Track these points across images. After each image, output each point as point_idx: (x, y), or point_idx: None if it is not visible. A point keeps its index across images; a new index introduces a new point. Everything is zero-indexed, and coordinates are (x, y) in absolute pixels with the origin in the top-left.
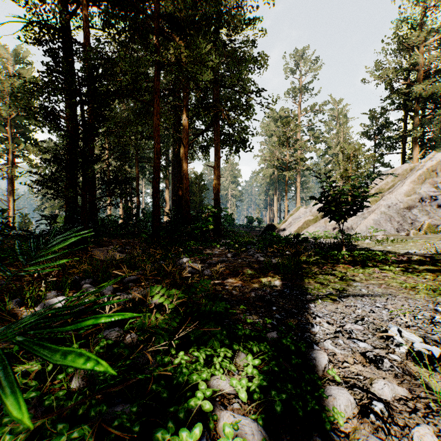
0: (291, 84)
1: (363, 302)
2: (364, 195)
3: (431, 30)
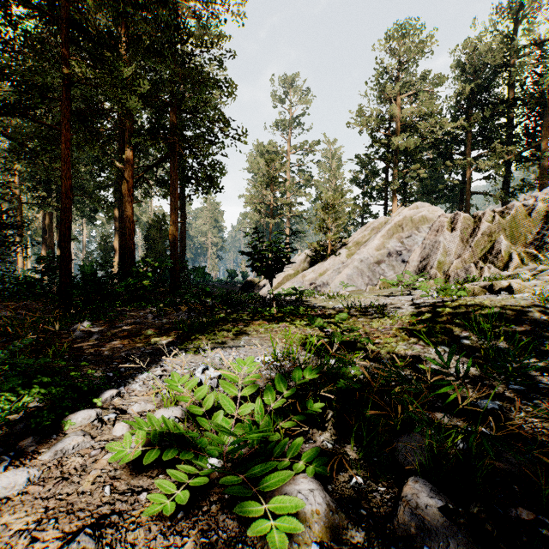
0: (279, 116)
1: (224, 352)
2: (288, 251)
3: (407, 83)
